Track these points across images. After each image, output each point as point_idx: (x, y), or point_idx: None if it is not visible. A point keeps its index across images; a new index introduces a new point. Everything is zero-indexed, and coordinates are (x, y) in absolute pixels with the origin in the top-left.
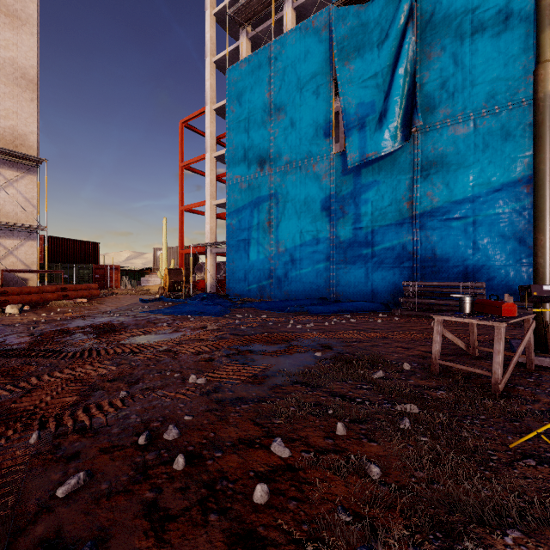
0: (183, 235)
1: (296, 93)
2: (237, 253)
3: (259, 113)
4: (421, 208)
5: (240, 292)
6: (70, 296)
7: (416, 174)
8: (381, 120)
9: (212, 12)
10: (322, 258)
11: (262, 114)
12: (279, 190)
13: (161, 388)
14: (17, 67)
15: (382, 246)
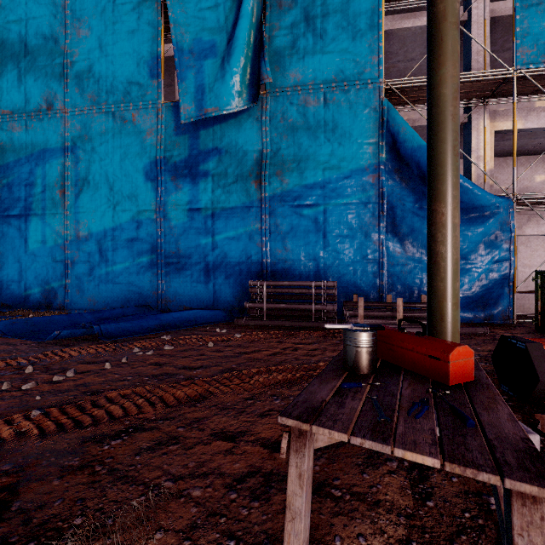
0: None
1: (106, 2)
2: (5, 237)
3: (46, 18)
4: (271, 189)
5: (10, 301)
6: None
7: (265, 146)
8: (223, 67)
9: None
10: (146, 248)
11: (51, 20)
12: (80, 143)
13: None
14: None
15: (226, 234)
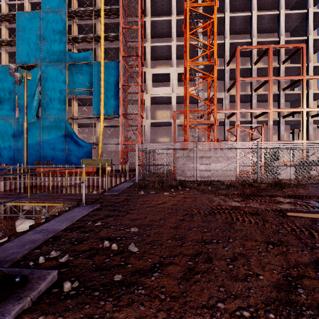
0: None
1: (2, 90)
2: None
3: None
4: (42, 140)
5: None
6: None
7: (41, 129)
8: (29, 111)
9: None
10: (12, 153)
11: None
12: None
13: None
14: None
15: (32, 150)
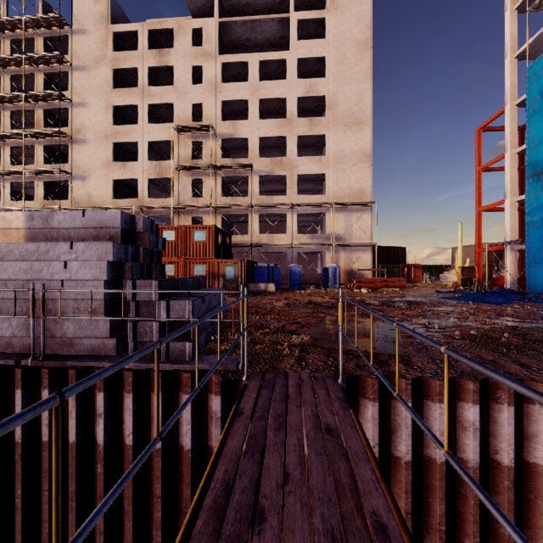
0: (480, 235)
1: None
2: (539, 251)
3: None
4: None
5: (542, 290)
6: (389, 285)
7: None
8: None
9: (513, 9)
10: None
11: None
12: None
13: (436, 319)
14: (361, 151)
15: None
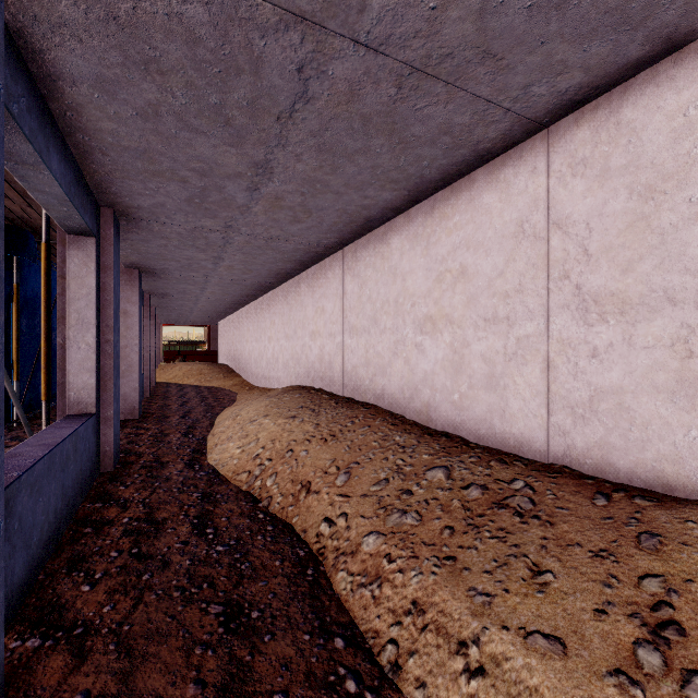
0: None
1: None
2: None
3: None
4: None
5: None
6: None
7: None
8: None
9: None
10: None
11: None
12: None
13: None
14: None
15: None
